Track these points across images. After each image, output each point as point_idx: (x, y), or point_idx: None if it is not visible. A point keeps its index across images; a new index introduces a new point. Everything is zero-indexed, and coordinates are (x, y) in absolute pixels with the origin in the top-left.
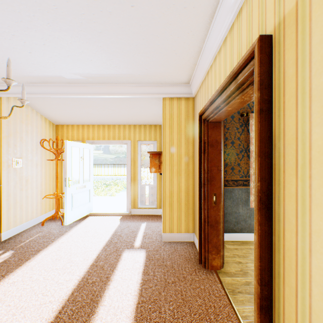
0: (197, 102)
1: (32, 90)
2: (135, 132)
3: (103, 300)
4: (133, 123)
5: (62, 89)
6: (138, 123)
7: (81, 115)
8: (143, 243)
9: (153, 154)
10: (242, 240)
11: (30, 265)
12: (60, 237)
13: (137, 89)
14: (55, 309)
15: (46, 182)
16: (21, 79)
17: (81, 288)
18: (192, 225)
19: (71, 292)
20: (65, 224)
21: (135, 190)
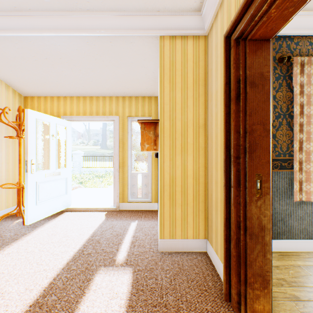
0: (213, 36)
1: None
2: (123, 106)
3: None
4: (122, 94)
5: (7, 21)
6: (127, 93)
7: (52, 79)
8: (129, 255)
9: (146, 123)
10: (279, 250)
11: None
12: (9, 245)
13: (121, 21)
14: None
15: (7, 168)
16: None
17: None
18: (203, 228)
19: None
20: (26, 223)
21: (124, 178)
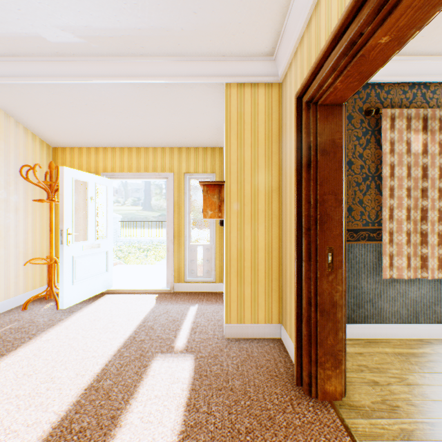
0: (287, 87)
1: None
2: (180, 160)
3: None
4: (178, 145)
5: (46, 67)
6: (184, 144)
7: (91, 128)
8: (190, 342)
9: (209, 186)
10: (367, 337)
11: None
12: (46, 331)
13: (180, 66)
14: None
15: (34, 239)
16: None
17: None
18: (277, 311)
19: None
20: (62, 307)
21: (180, 252)
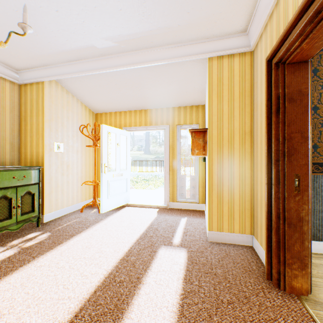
0: (258, 53)
1: (68, 69)
2: (173, 116)
3: (130, 310)
4: (172, 106)
5: (95, 64)
6: (176, 104)
7: (117, 99)
8: (183, 241)
9: (196, 132)
10: None
11: (60, 250)
12: (94, 225)
13: (176, 51)
14: (72, 310)
15: (86, 169)
16: (57, 58)
17: (106, 287)
18: (249, 225)
19: (94, 290)
20: (101, 212)
21: (174, 180)
